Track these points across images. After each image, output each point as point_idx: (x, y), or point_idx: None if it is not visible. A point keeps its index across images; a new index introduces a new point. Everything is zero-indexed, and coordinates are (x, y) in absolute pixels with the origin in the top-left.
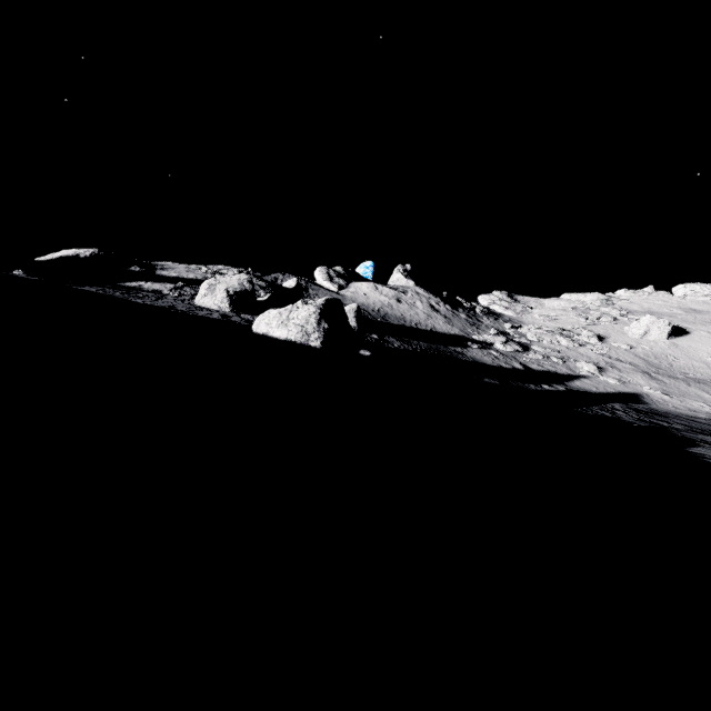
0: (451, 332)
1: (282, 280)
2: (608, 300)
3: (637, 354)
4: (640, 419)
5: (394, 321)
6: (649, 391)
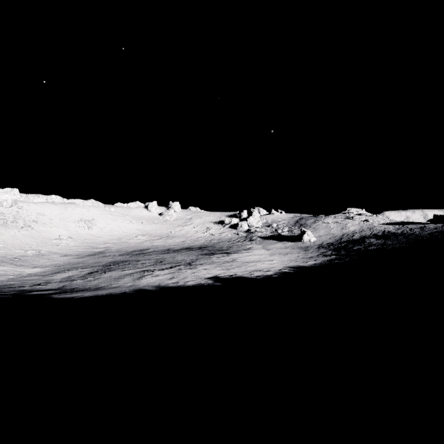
0: None
1: None
2: None
3: None
4: None
5: None
6: None
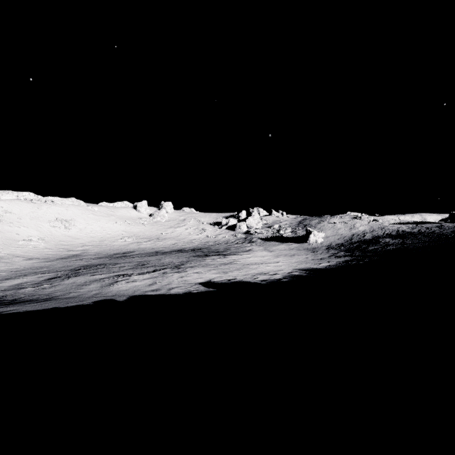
0: None
1: None
2: None
3: None
4: None
5: None
6: None
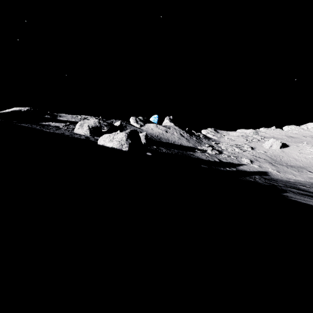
0: (189, 145)
1: (115, 122)
2: (256, 132)
3: (267, 155)
4: (265, 182)
5: (164, 140)
6: (271, 170)
